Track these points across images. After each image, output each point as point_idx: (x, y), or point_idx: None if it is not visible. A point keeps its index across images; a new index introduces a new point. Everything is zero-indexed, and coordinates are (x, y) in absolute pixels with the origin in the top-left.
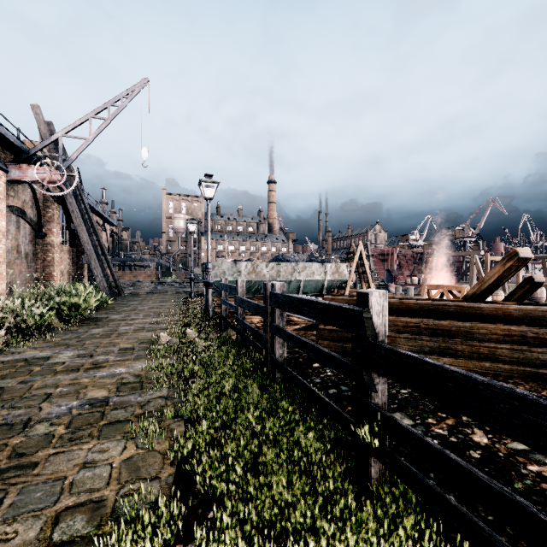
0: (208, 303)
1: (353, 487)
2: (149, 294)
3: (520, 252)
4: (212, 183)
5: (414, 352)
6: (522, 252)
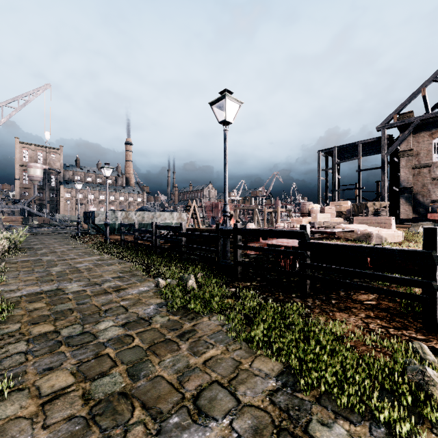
0: (107, 235)
1: (179, 263)
2: (33, 235)
3: (231, 212)
4: (110, 168)
5: (203, 245)
6: (231, 212)
